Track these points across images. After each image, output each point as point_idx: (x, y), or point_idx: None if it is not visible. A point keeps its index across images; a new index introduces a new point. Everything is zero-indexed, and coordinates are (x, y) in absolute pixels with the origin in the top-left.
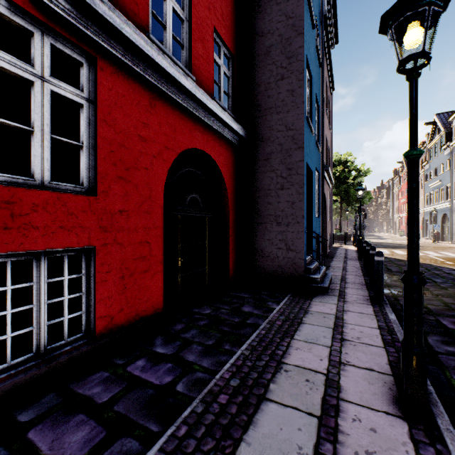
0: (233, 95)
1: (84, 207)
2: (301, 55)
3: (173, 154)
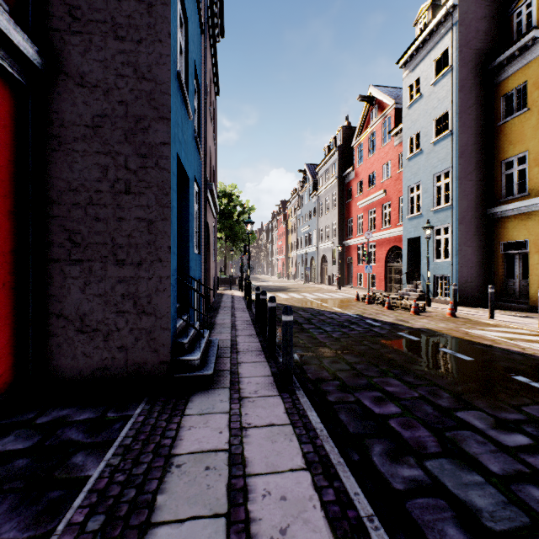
0: None
1: None
2: None
3: None
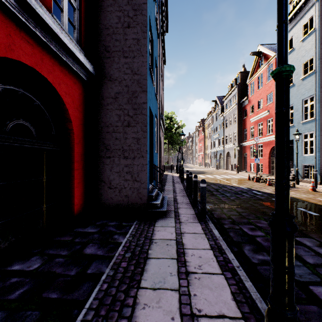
0: (80, 28)
1: None
2: (145, 11)
3: None
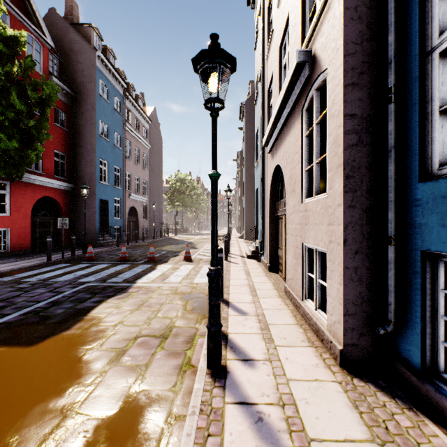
0: (67, 170)
1: (8, 219)
2: (95, 160)
3: (35, 200)
